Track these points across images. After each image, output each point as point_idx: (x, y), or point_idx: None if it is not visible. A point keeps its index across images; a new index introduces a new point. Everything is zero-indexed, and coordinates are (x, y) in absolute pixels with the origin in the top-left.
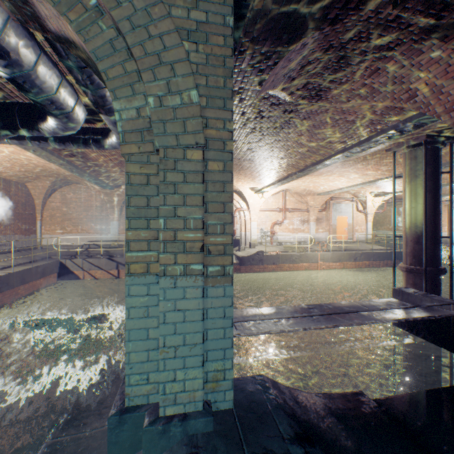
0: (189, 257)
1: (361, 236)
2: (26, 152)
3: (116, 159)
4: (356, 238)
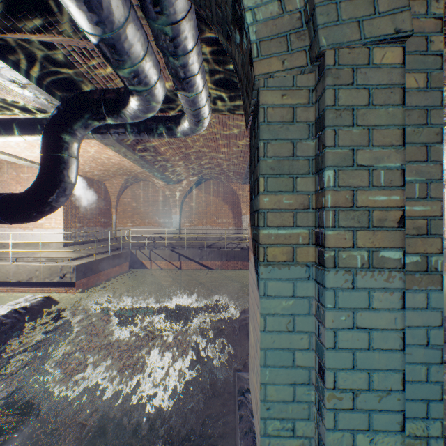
0: (377, 237)
1: None
2: (106, 150)
3: (181, 152)
4: None
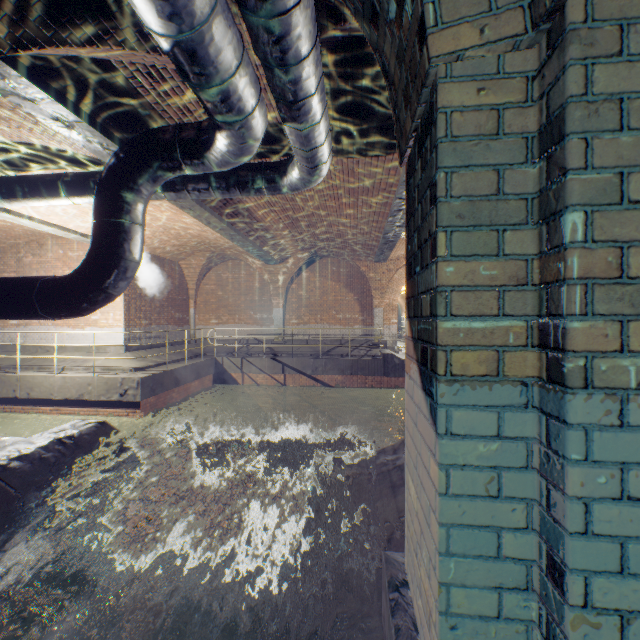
0: None
1: None
2: (181, 216)
3: (286, 216)
4: None
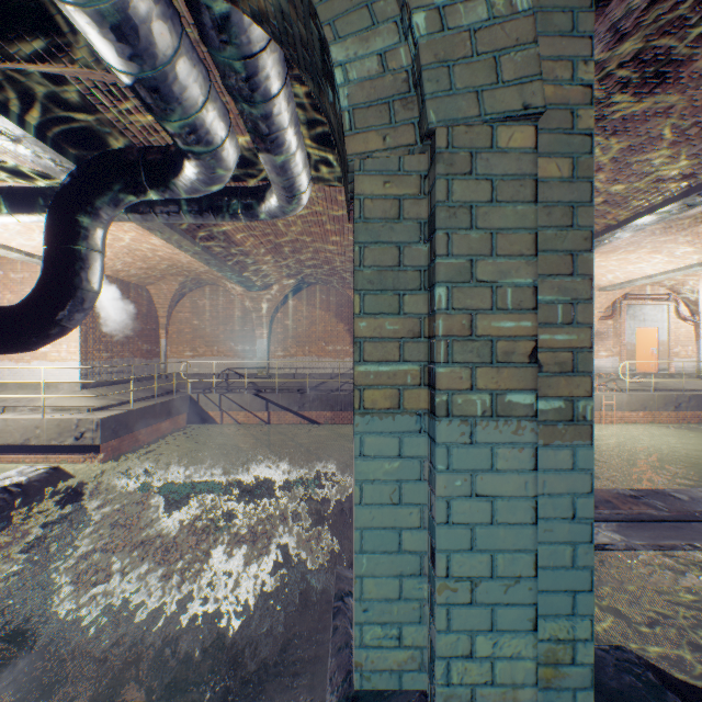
0: (503, 376)
1: (686, 365)
2: (149, 238)
3: (269, 241)
4: (675, 369)
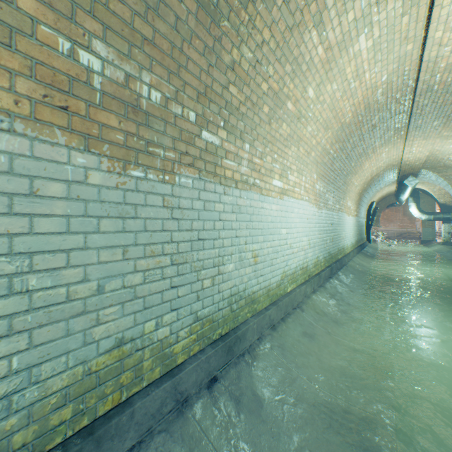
0: (429, 226)
1: None
2: None
3: None
4: None
